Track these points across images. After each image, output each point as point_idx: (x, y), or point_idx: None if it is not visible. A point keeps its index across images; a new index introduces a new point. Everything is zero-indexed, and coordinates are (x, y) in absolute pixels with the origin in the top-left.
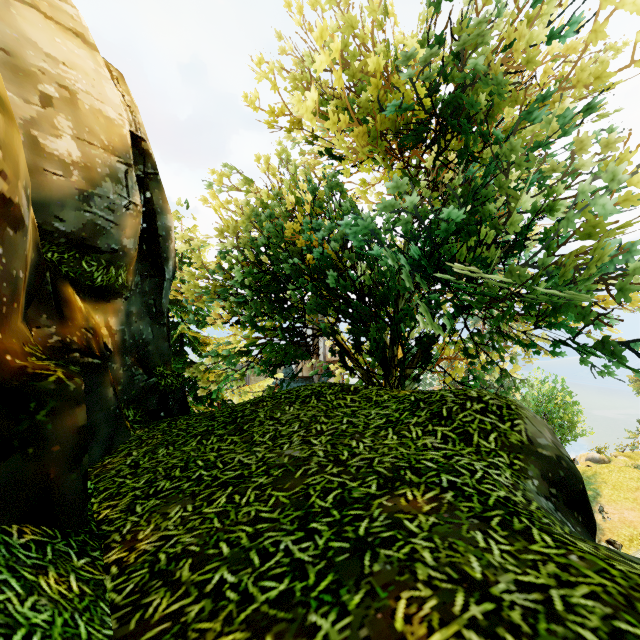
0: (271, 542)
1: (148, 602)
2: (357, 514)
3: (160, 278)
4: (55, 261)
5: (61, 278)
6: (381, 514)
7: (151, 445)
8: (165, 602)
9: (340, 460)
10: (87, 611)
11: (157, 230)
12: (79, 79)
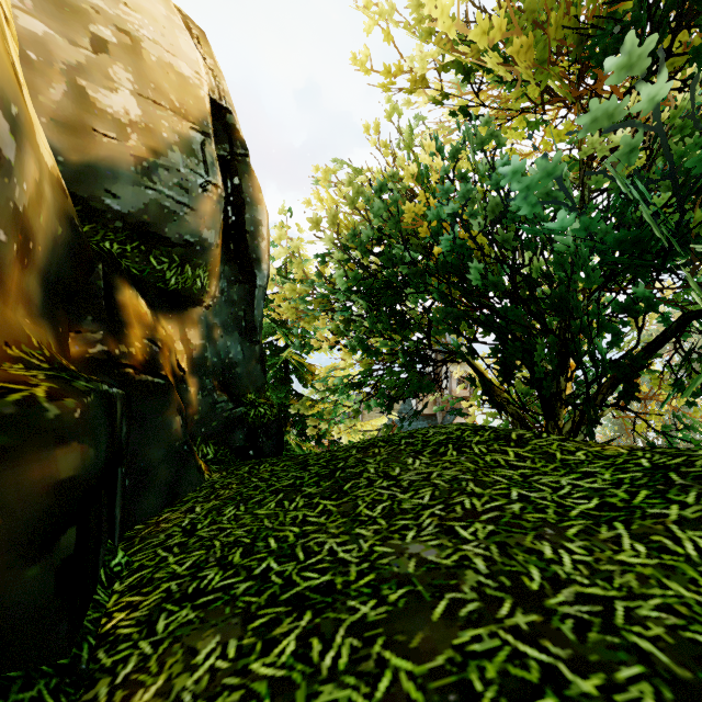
0: None
1: None
2: None
3: (250, 284)
4: (114, 253)
5: (120, 274)
6: None
7: (220, 499)
8: None
9: (526, 591)
10: None
11: (246, 224)
12: (144, 25)
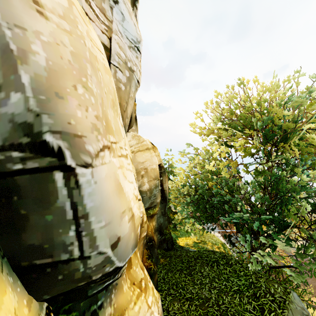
0: None
1: None
2: None
3: (165, 202)
4: None
5: None
6: None
7: (166, 269)
8: None
9: (218, 304)
10: None
11: (164, 189)
12: (148, 163)
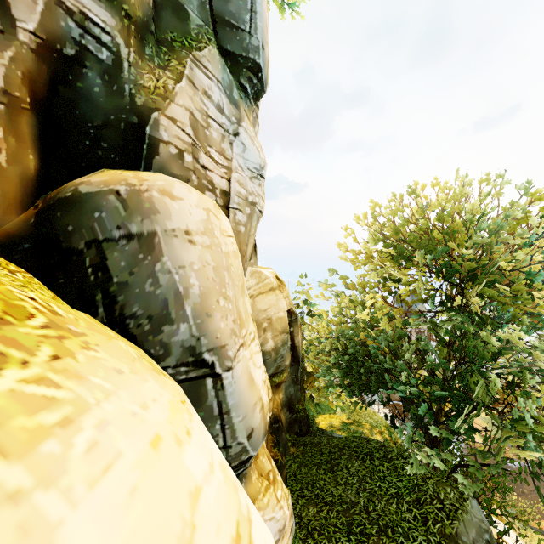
0: (338, 537)
1: (308, 541)
2: (365, 540)
3: (297, 364)
4: None
5: None
6: (372, 543)
7: (298, 463)
8: (312, 543)
9: (368, 510)
10: (296, 538)
11: (296, 344)
12: (272, 310)
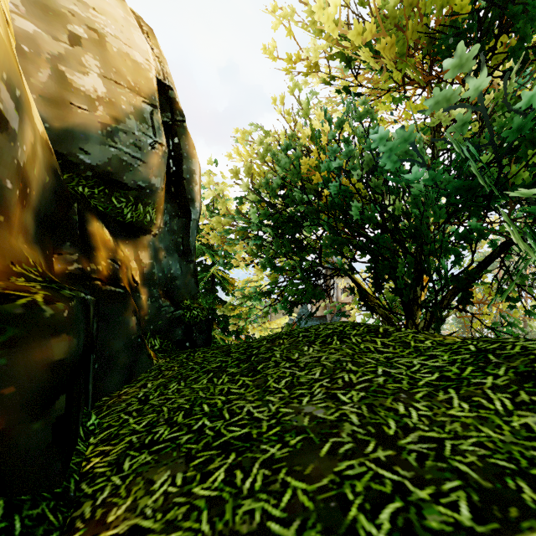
0: None
1: None
2: None
3: (187, 218)
4: (85, 195)
5: (90, 211)
6: None
7: (166, 377)
8: None
9: (385, 435)
10: None
11: (183, 173)
12: (108, 24)
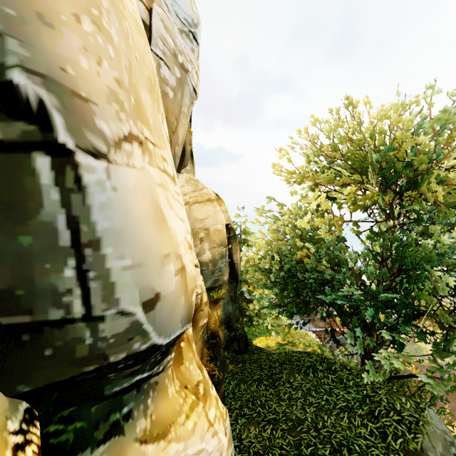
0: None
1: None
2: None
3: (236, 282)
4: None
5: None
6: None
7: (237, 379)
8: None
9: (317, 427)
10: None
11: (235, 261)
12: (209, 221)
